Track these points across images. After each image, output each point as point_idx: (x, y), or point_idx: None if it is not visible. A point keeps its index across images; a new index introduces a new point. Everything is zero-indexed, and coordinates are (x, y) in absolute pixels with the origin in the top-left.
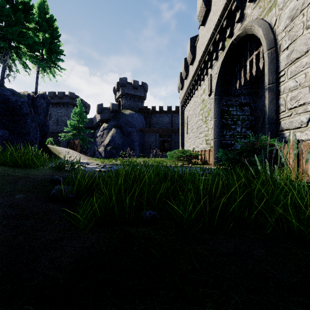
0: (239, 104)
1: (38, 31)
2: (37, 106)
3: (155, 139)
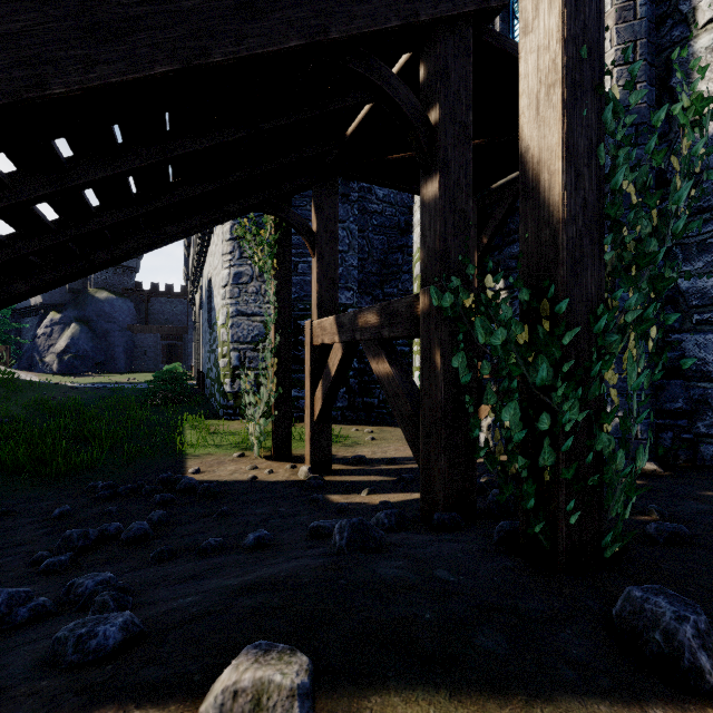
0: None
1: None
2: None
3: (155, 343)
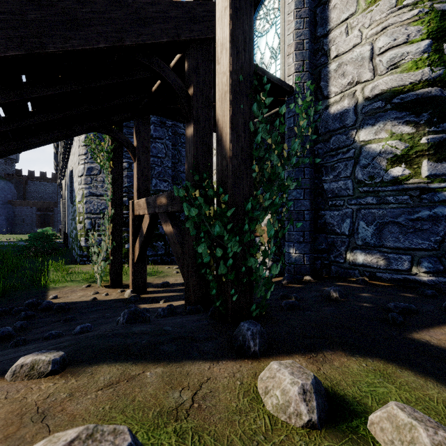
0: None
1: None
2: None
3: (32, 213)
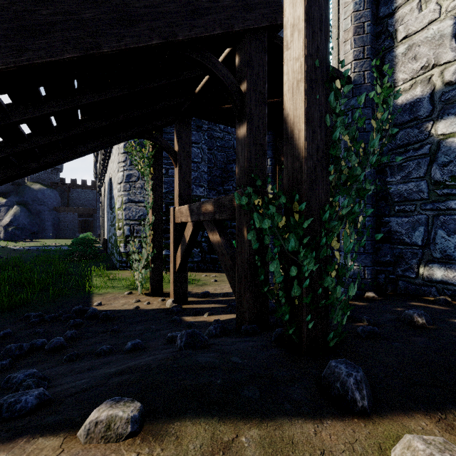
0: None
1: None
2: None
3: (74, 219)
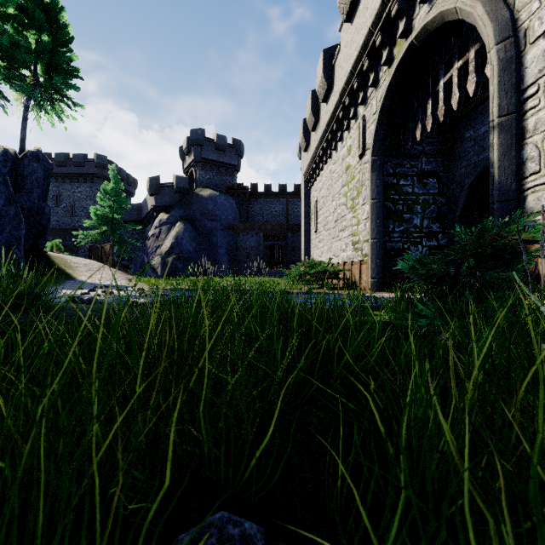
0: (418, 174)
1: (27, 27)
2: (23, 176)
3: (257, 243)
